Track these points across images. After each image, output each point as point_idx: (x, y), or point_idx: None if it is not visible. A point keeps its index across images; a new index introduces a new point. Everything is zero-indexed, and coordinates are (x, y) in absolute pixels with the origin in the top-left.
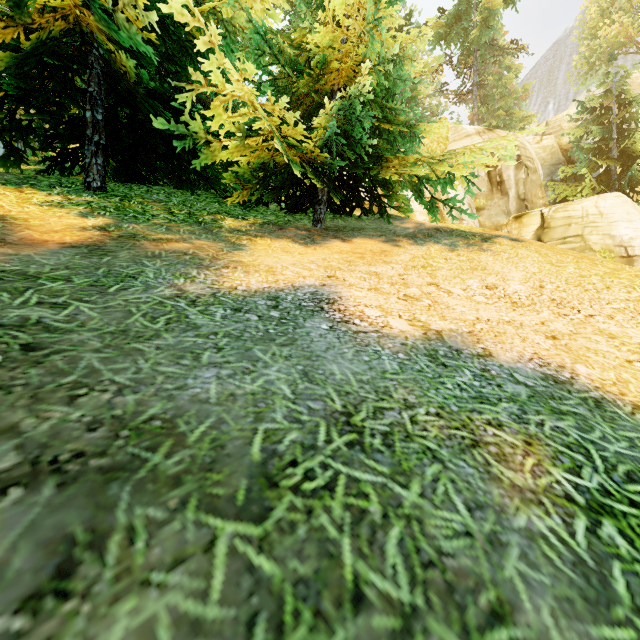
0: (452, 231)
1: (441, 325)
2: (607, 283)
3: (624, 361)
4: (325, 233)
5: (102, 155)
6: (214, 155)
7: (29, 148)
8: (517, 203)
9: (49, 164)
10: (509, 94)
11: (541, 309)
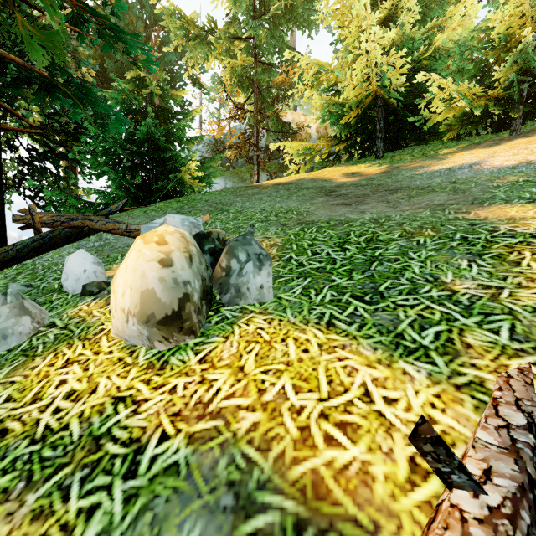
0: None
1: None
2: None
3: None
4: (515, 137)
5: (382, 142)
6: (432, 121)
7: (355, 150)
8: None
9: (361, 155)
10: None
11: None
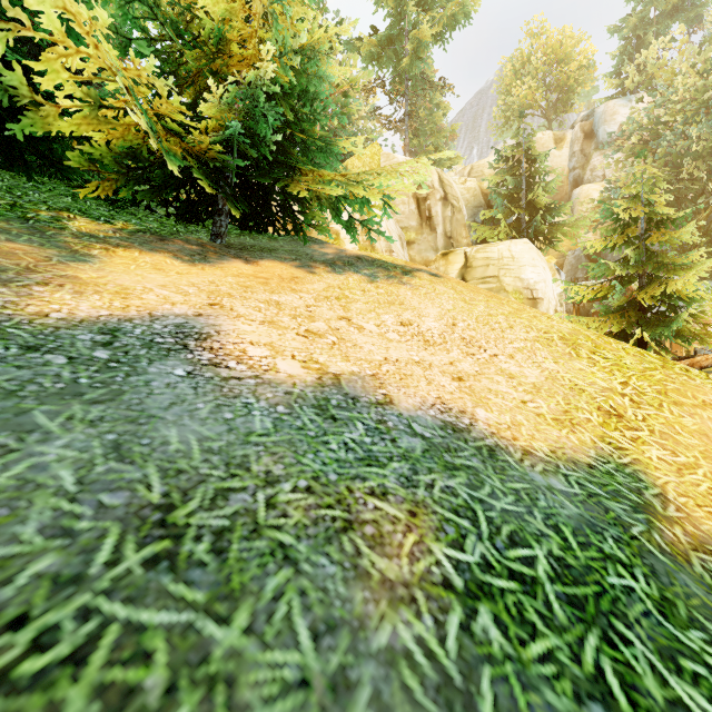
0: (374, 261)
1: (342, 367)
2: (511, 323)
3: (520, 402)
4: (225, 251)
5: None
6: (43, 122)
7: None
8: (444, 240)
9: None
10: (439, 131)
11: (451, 348)
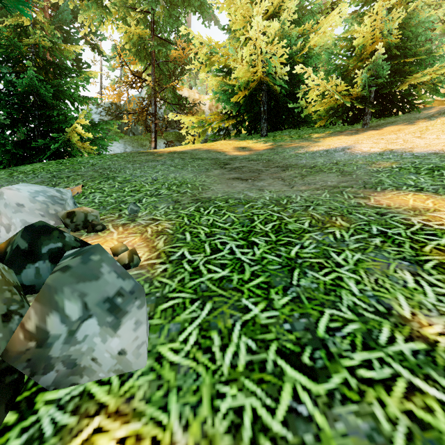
0: None
1: (397, 147)
2: None
3: None
4: (367, 129)
5: (266, 122)
6: (308, 109)
7: (243, 128)
8: None
9: (248, 132)
10: None
11: None
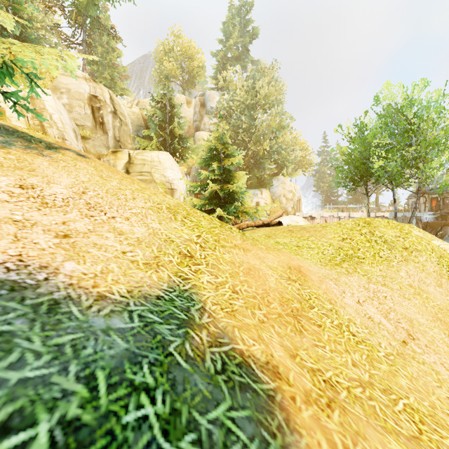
0: (15, 131)
1: None
2: (135, 195)
3: (121, 253)
4: None
5: None
6: None
7: None
8: (114, 142)
9: None
10: (114, 67)
11: (71, 210)
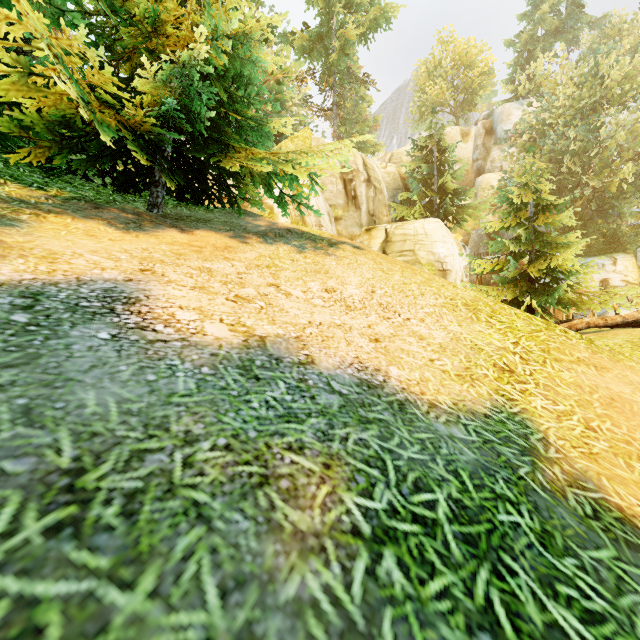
0: (303, 233)
1: (268, 330)
2: (422, 290)
3: (428, 360)
4: (161, 220)
5: None
6: None
7: None
8: (368, 217)
9: None
10: (363, 121)
11: (370, 313)
